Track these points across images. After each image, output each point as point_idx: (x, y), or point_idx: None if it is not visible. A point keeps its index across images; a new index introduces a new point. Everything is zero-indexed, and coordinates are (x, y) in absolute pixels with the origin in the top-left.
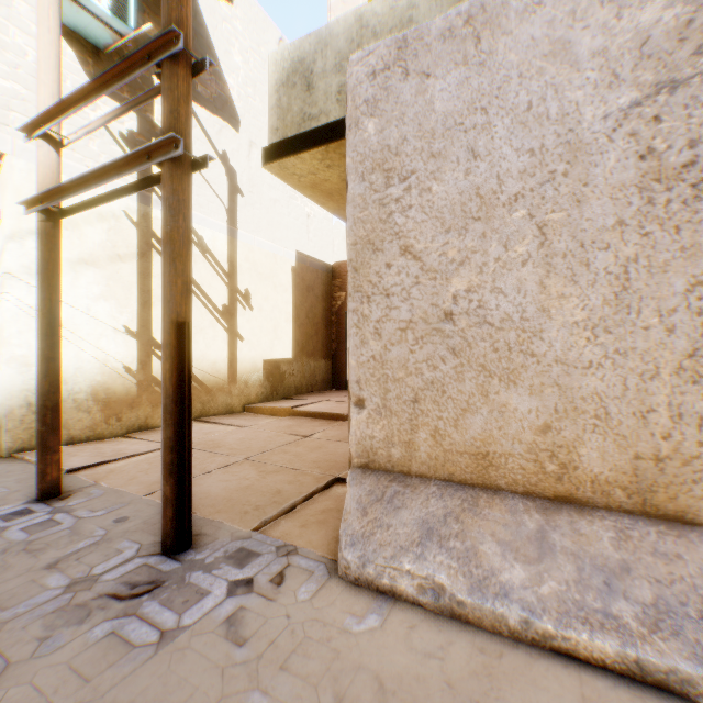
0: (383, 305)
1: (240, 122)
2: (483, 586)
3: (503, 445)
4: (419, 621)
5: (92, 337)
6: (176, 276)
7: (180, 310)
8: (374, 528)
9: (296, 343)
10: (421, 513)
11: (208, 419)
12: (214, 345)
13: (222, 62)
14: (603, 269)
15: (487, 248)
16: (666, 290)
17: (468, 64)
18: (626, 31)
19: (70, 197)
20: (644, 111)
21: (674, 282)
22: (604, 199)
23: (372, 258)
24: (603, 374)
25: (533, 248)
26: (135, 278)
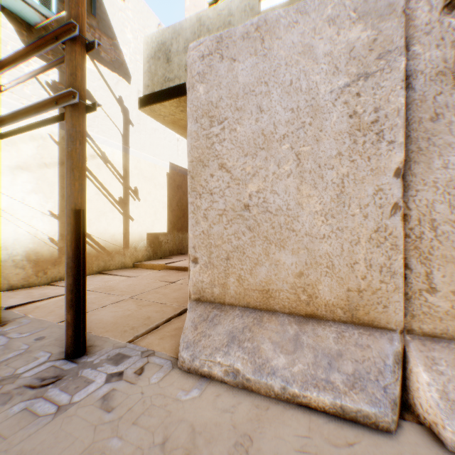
0: (209, 200)
1: (131, 77)
2: (261, 368)
3: (277, 284)
4: (223, 391)
5: (26, 218)
6: (75, 180)
7: (78, 202)
8: (200, 337)
9: (169, 222)
10: (229, 327)
11: (108, 272)
12: (113, 223)
13: (119, 37)
14: (331, 180)
15: (268, 166)
16: (363, 193)
17: (257, 55)
18: (342, 42)
19: (5, 126)
20: (352, 89)
21: (368, 189)
22: (331, 139)
23: (202, 171)
24: (331, 241)
25: (293, 167)
26: (57, 179)
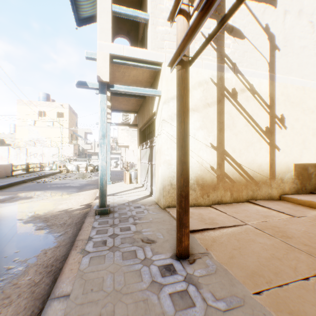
0: None
1: (276, 1)
2: None
3: None
4: None
5: (195, 150)
6: None
7: None
8: None
9: None
10: None
11: (257, 202)
12: (259, 153)
13: None
14: None
15: None
16: None
17: None
18: None
19: (198, 30)
20: None
21: None
22: None
23: None
24: None
25: None
26: (215, 115)
